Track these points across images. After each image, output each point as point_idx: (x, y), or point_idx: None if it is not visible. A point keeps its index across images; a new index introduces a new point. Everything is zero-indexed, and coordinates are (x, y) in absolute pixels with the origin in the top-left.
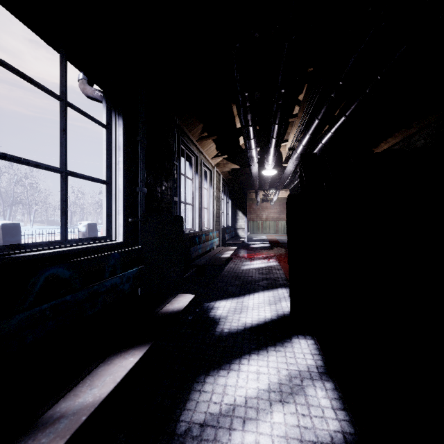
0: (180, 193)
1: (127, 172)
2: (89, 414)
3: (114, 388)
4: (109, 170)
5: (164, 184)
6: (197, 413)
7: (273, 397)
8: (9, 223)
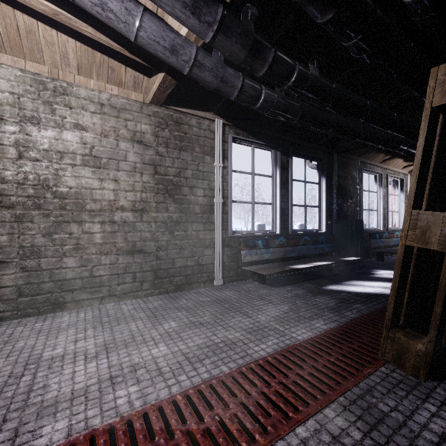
0: (362, 205)
1: (327, 200)
2: (318, 265)
3: (323, 264)
4: (320, 201)
5: (349, 201)
6: (349, 283)
7: (381, 287)
8: (261, 224)
